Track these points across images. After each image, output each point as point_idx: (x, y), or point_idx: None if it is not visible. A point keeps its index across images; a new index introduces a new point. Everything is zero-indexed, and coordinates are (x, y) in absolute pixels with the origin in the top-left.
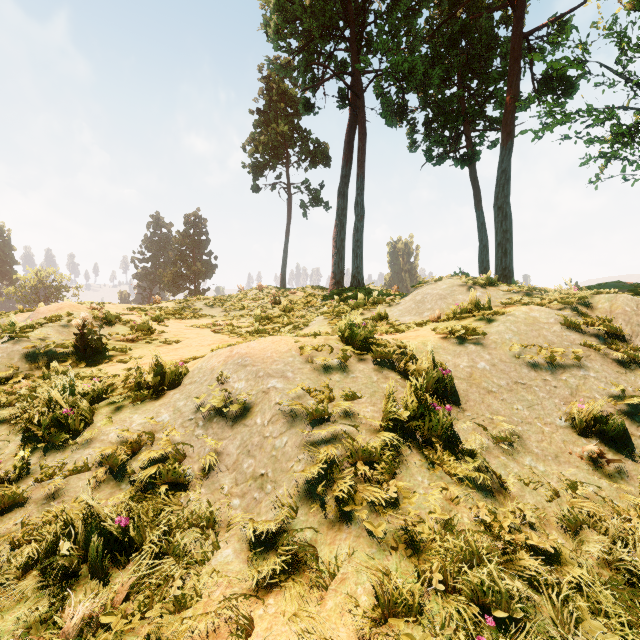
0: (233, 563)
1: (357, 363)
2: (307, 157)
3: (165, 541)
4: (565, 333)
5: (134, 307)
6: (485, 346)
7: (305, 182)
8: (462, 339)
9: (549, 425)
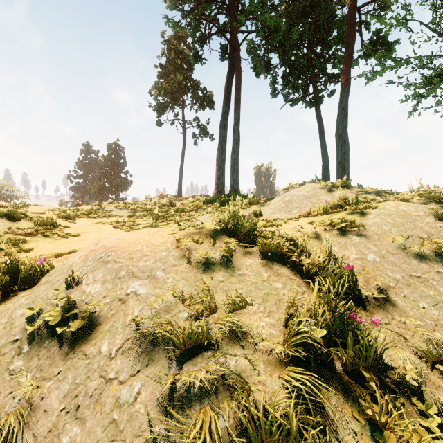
0: None
1: (243, 257)
2: (197, 101)
3: None
4: (439, 224)
5: (55, 208)
6: (368, 237)
7: (196, 119)
8: (343, 231)
9: None
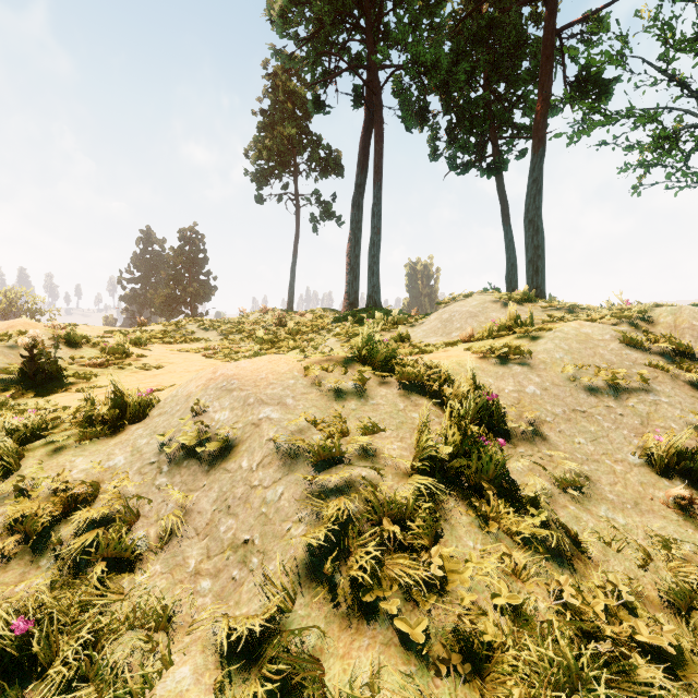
0: (189, 693)
1: (378, 387)
2: (317, 165)
3: (86, 656)
4: (625, 351)
5: (113, 330)
6: (533, 367)
7: (315, 193)
8: (504, 359)
9: (620, 463)
